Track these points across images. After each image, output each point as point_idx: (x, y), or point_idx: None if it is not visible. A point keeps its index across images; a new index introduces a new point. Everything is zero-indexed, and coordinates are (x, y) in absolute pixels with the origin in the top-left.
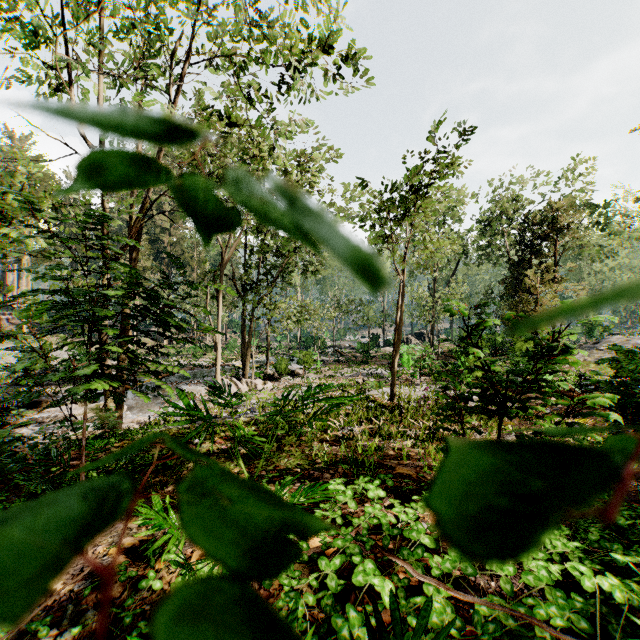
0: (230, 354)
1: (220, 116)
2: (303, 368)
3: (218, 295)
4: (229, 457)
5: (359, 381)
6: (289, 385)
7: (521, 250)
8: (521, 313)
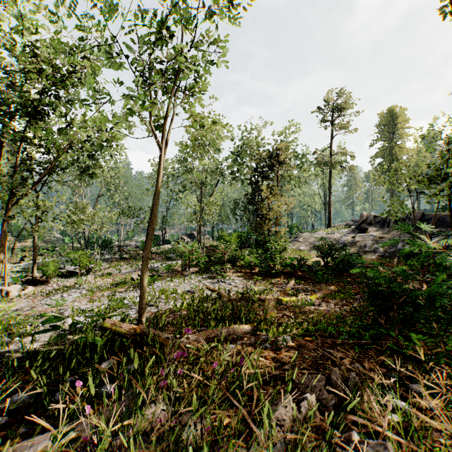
0: None
1: None
2: (79, 268)
3: None
4: None
5: (134, 277)
6: (54, 288)
7: (257, 175)
8: None
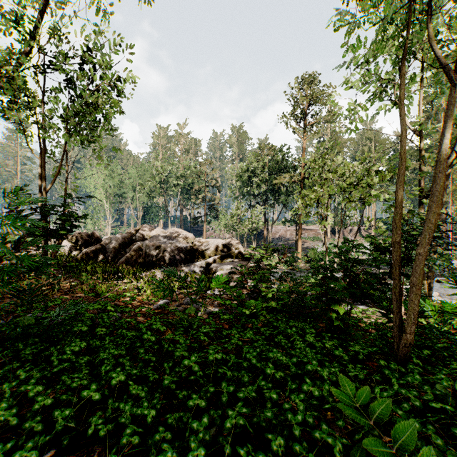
0: None
1: None
2: None
3: None
4: None
5: None
6: None
7: None
8: None
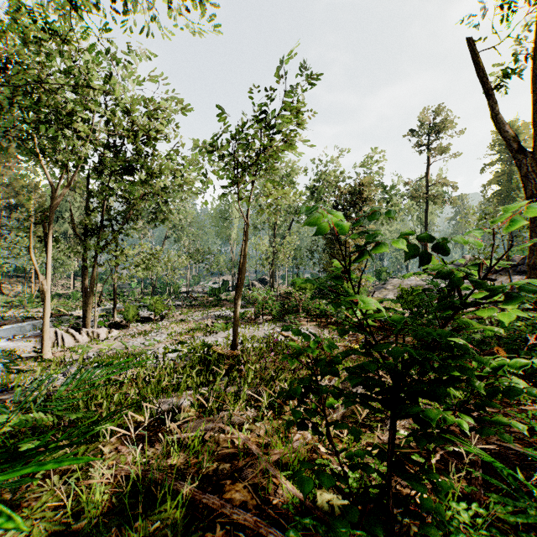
0: (76, 302)
1: (27, 13)
2: (154, 314)
3: (47, 238)
4: None
5: (208, 324)
6: (136, 332)
7: None
8: (425, 233)
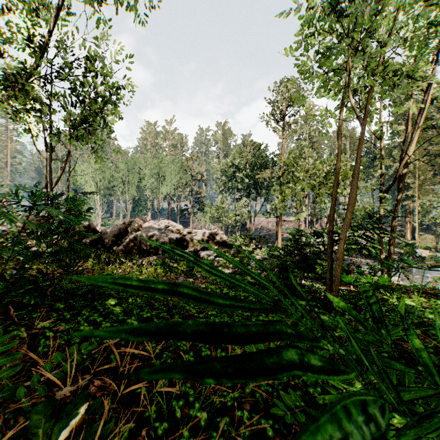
0: None
1: None
2: None
3: None
4: (417, 292)
5: None
6: None
7: None
8: None
